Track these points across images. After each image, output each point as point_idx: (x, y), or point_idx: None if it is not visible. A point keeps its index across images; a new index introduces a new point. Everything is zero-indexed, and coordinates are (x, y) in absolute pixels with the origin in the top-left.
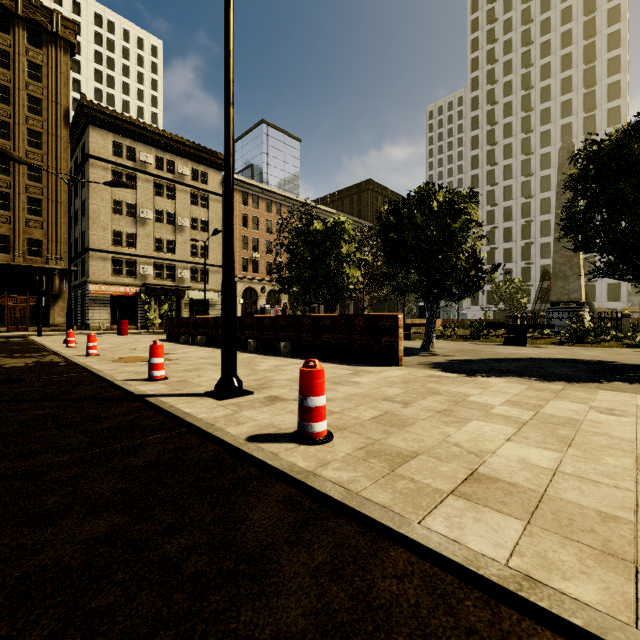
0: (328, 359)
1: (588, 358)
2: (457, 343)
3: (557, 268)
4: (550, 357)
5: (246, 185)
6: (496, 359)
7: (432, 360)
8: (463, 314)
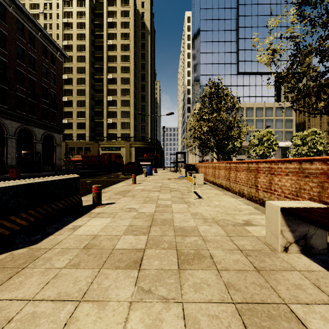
0: None
1: None
2: None
3: None
4: None
5: None
6: None
7: None
8: None
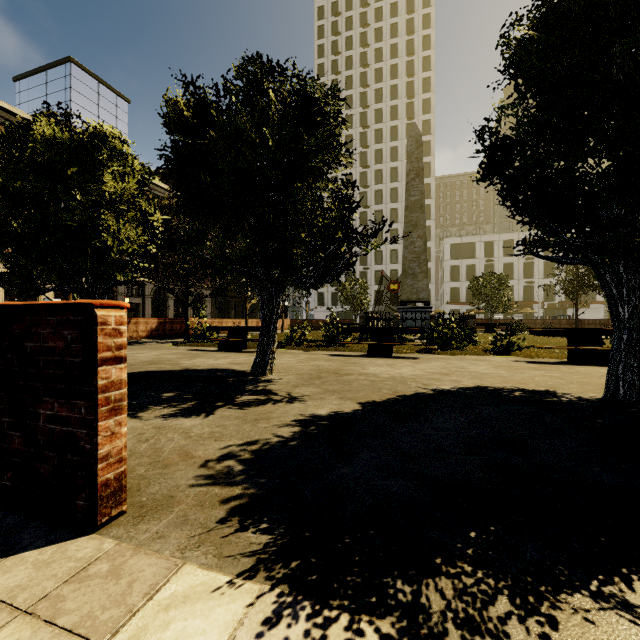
0: None
1: (505, 384)
2: (309, 355)
3: (407, 265)
4: (458, 386)
5: (14, 117)
6: (389, 405)
7: (257, 431)
8: (312, 314)
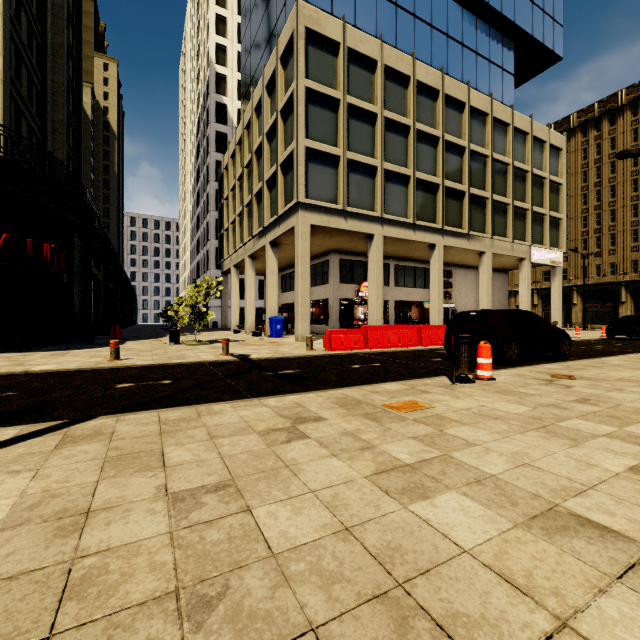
0: None
1: None
2: None
3: None
4: None
5: None
6: None
7: None
8: None
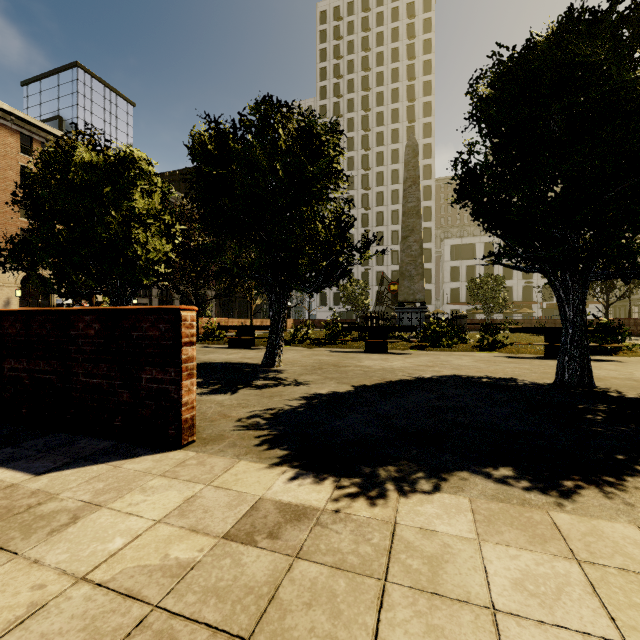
0: (7, 428)
1: (478, 373)
2: (311, 351)
3: (404, 267)
4: (437, 375)
5: (28, 126)
6: (377, 387)
7: (273, 403)
8: (314, 314)
